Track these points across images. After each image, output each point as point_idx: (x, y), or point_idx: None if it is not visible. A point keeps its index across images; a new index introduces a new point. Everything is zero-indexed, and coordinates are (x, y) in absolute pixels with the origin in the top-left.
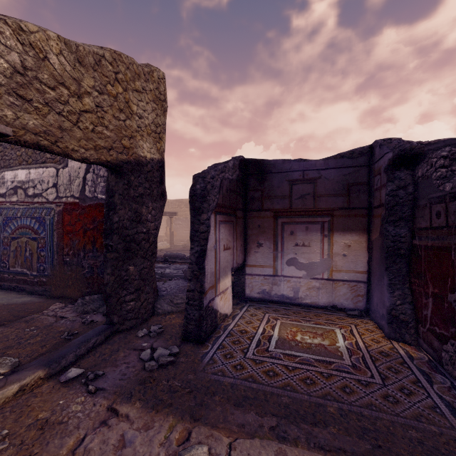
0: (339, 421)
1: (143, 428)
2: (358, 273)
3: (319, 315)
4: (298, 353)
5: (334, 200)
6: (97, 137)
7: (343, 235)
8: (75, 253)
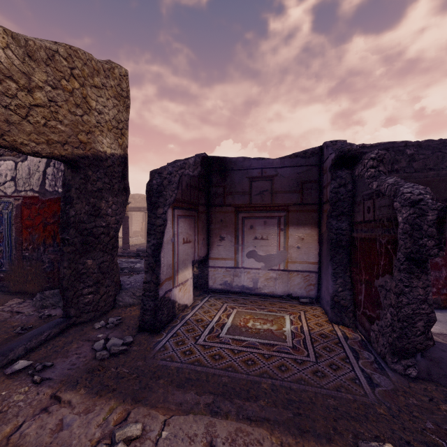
0: (269, 395)
1: (83, 412)
2: (310, 264)
3: (274, 304)
4: (246, 337)
5: (289, 196)
6: (50, 131)
7: (297, 229)
8: (35, 247)
